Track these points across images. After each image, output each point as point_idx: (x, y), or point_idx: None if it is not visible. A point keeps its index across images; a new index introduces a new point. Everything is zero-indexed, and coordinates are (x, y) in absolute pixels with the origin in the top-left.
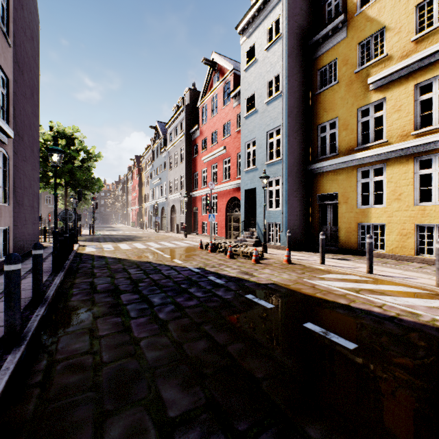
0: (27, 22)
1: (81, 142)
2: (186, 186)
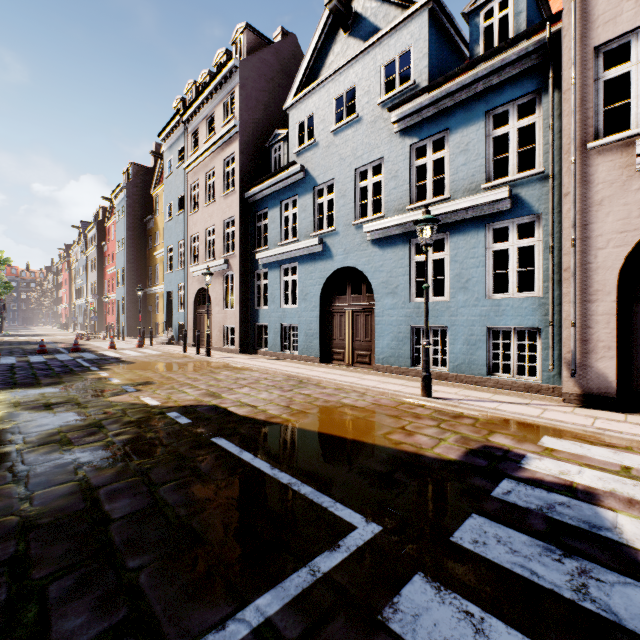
0: None
1: None
2: (98, 292)
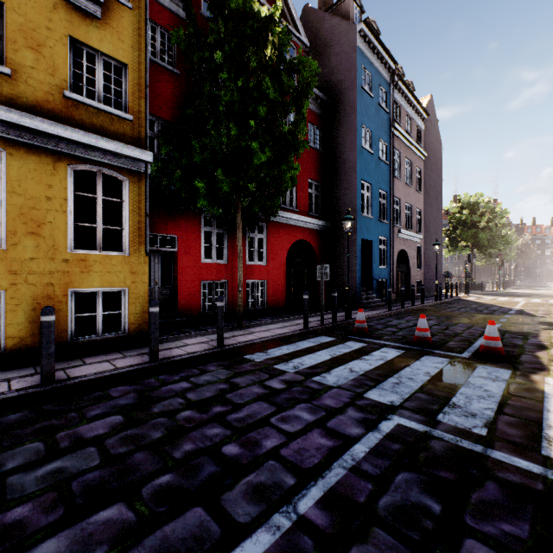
0: (432, 162)
1: (487, 203)
2: None
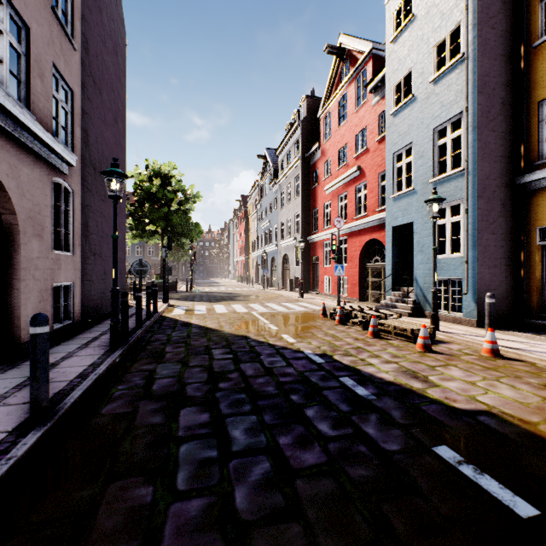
0: (107, 31)
1: (179, 181)
2: (303, 228)
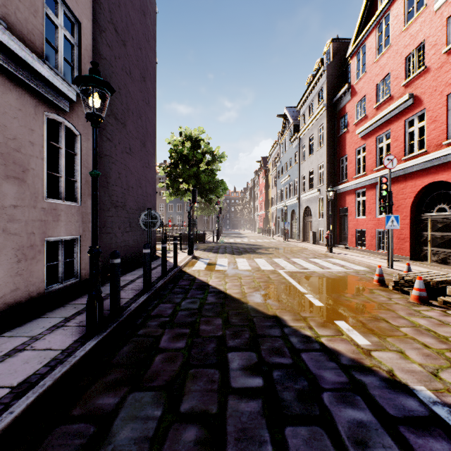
0: None
1: (207, 144)
2: (328, 179)
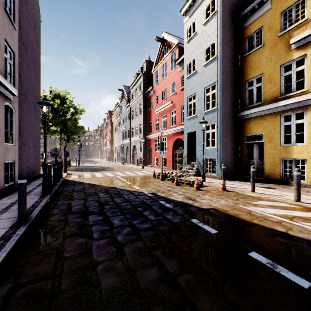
0: (30, 15)
1: (71, 101)
2: (144, 131)
